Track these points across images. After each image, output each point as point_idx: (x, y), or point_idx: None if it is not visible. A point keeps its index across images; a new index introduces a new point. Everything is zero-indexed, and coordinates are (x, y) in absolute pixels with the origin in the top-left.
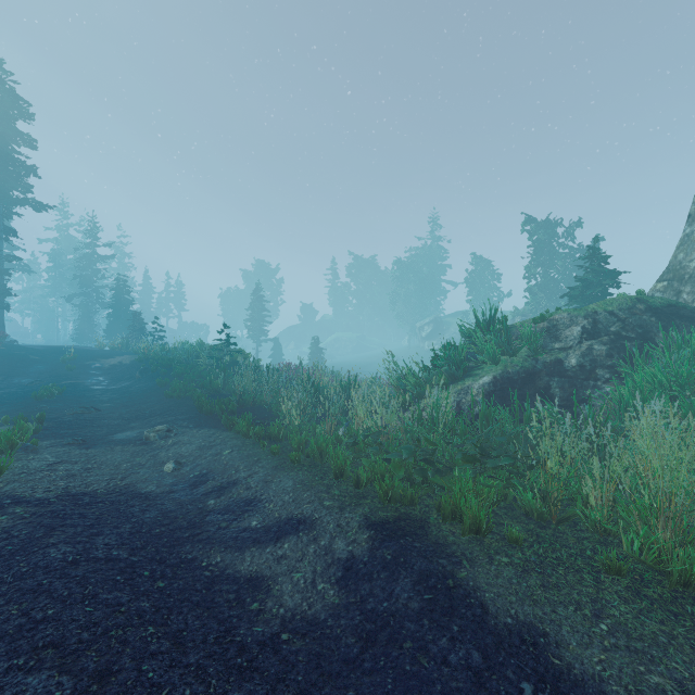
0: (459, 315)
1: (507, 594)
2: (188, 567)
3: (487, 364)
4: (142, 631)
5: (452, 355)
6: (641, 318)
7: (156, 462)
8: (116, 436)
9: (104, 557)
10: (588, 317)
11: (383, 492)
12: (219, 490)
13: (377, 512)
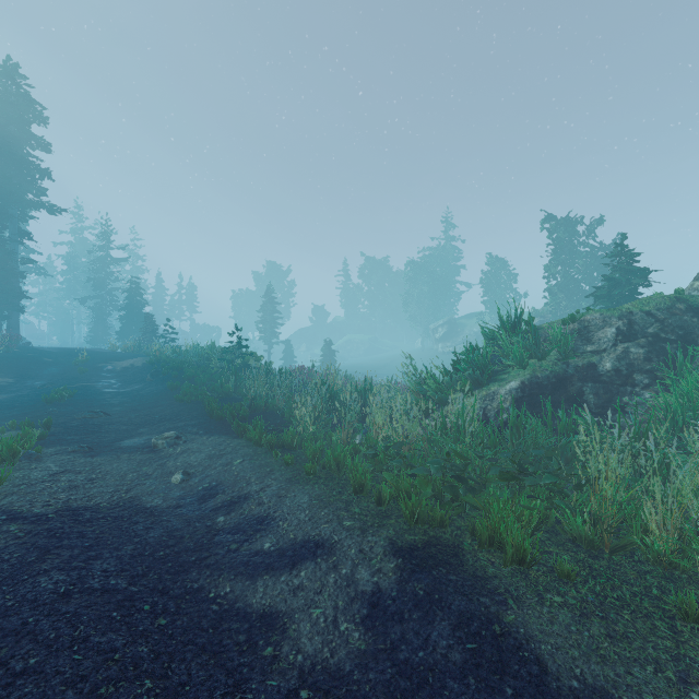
0: (474, 316)
1: (567, 646)
2: (193, 599)
3: (513, 368)
4: (138, 686)
5: (476, 359)
6: (681, 319)
7: (164, 472)
8: (124, 442)
9: (100, 587)
10: (622, 318)
11: (409, 512)
12: (230, 505)
13: (403, 534)
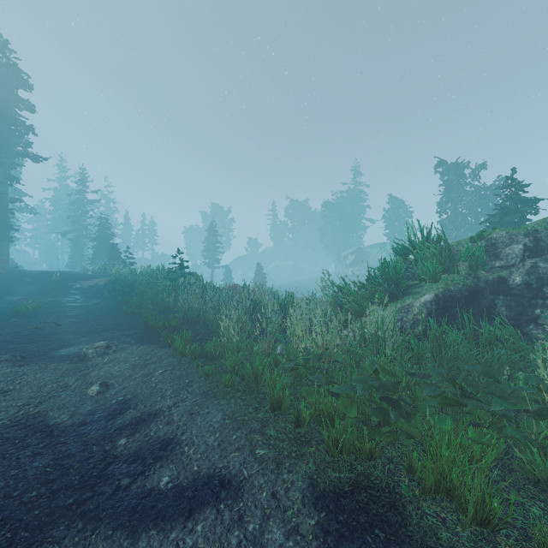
0: (377, 246)
1: None
2: None
3: (426, 282)
4: None
5: (390, 273)
6: None
7: (84, 382)
8: (59, 351)
9: None
10: (528, 235)
11: (332, 440)
12: (137, 423)
13: (325, 470)
